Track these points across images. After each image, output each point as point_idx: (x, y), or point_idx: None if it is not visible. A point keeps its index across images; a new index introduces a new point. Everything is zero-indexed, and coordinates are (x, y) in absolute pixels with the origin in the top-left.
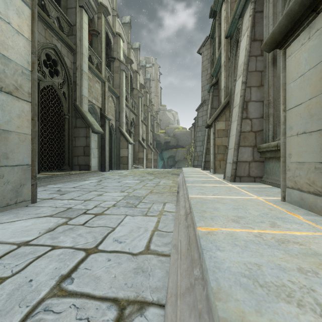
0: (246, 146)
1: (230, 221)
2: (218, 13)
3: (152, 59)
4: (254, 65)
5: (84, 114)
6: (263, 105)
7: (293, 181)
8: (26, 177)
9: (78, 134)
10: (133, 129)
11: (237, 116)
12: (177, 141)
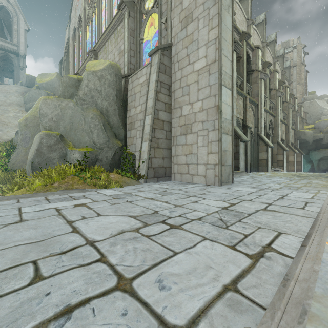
0: None
1: None
2: None
3: (292, 41)
4: None
5: (234, 129)
6: None
7: None
8: (230, 171)
9: None
10: (270, 131)
11: None
12: None
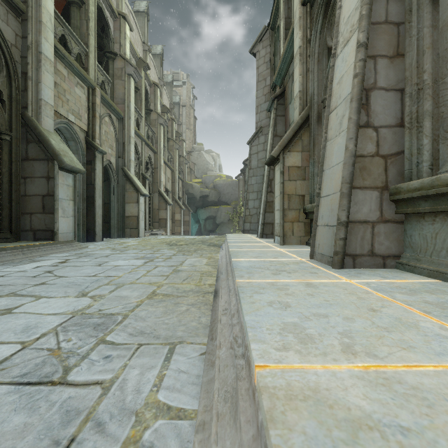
0: (367, 187)
1: None
2: None
3: (182, 74)
4: (384, 8)
5: (43, 134)
6: (405, 96)
7: None
8: None
9: (31, 172)
10: (149, 174)
11: (348, 120)
12: (219, 195)
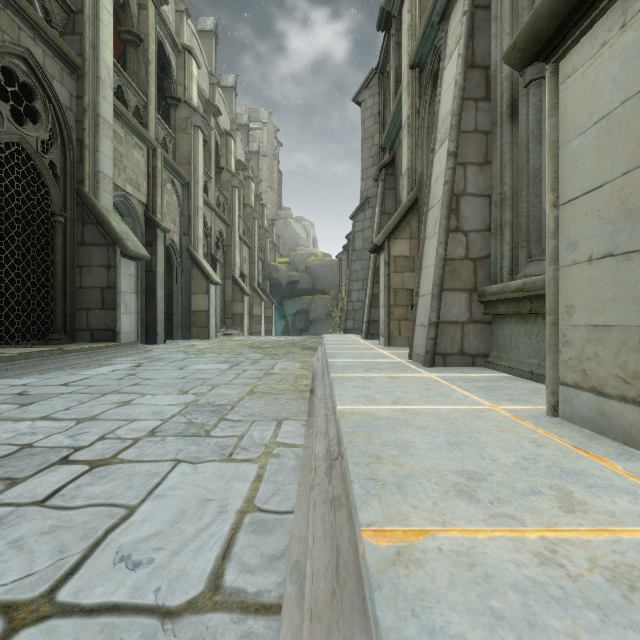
0: (457, 289)
1: (452, 495)
2: (395, 21)
3: (262, 112)
4: (473, 118)
5: (102, 215)
6: (491, 203)
7: (579, 371)
8: None
9: (88, 260)
10: (220, 254)
11: (439, 225)
12: (314, 280)
